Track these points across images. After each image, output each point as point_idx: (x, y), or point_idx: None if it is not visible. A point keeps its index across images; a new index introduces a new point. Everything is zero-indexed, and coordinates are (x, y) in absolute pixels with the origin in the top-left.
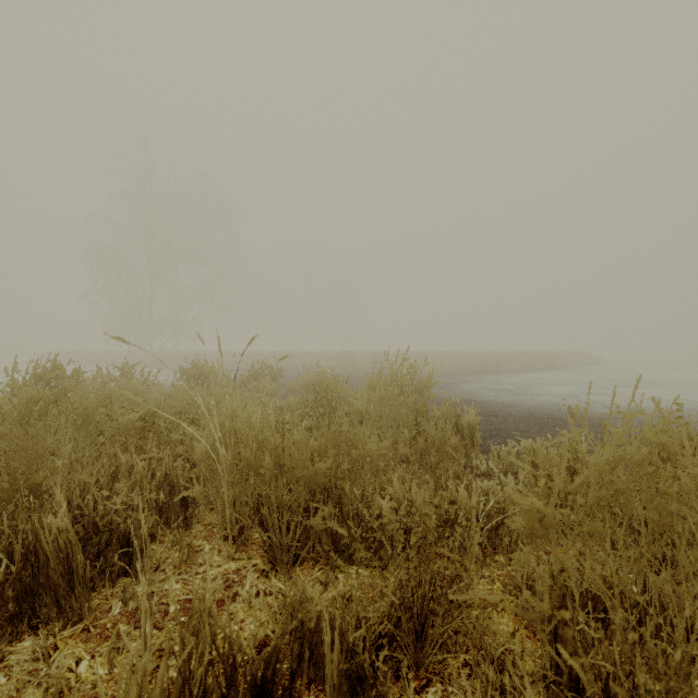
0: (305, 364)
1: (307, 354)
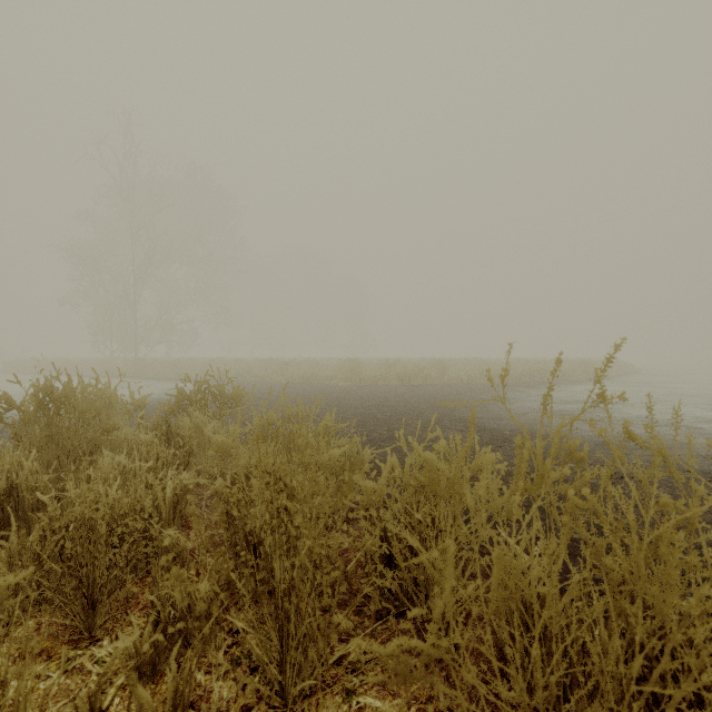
0: (304, 374)
1: (306, 363)
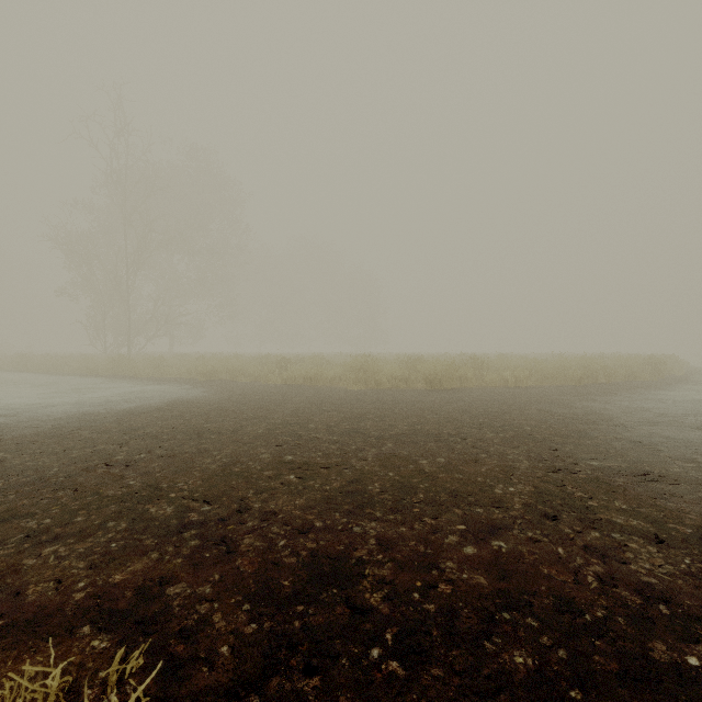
0: (305, 374)
1: (309, 359)
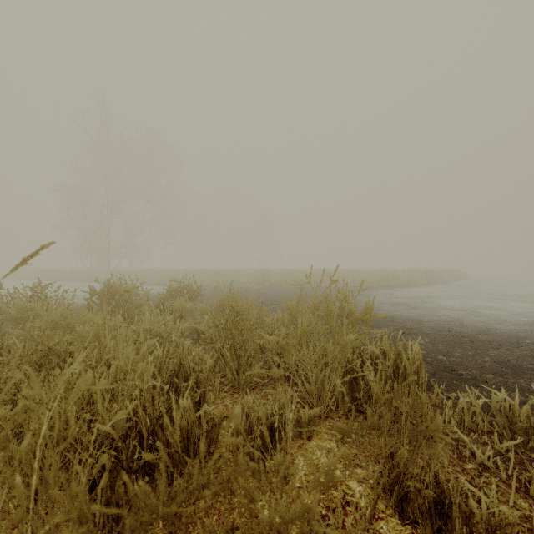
0: (230, 280)
1: (232, 272)
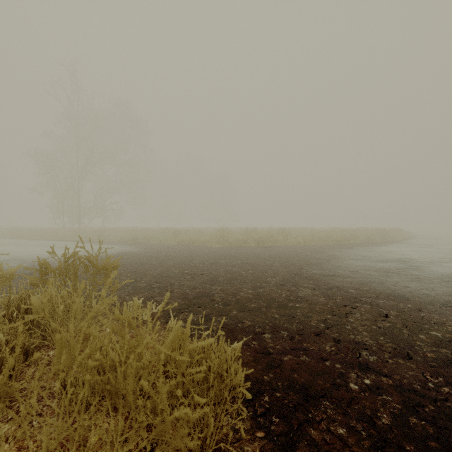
0: (189, 239)
1: (191, 230)
